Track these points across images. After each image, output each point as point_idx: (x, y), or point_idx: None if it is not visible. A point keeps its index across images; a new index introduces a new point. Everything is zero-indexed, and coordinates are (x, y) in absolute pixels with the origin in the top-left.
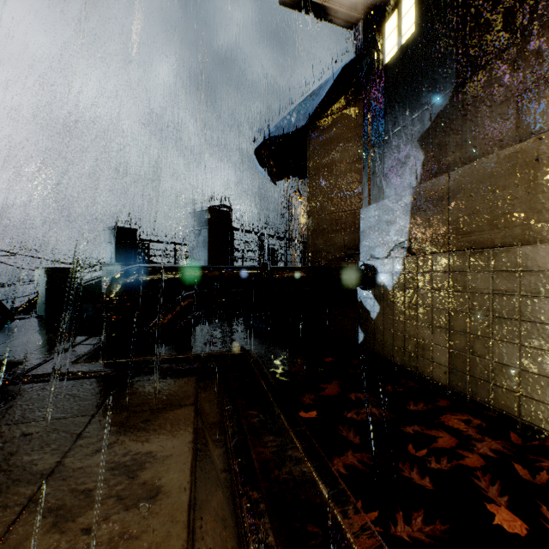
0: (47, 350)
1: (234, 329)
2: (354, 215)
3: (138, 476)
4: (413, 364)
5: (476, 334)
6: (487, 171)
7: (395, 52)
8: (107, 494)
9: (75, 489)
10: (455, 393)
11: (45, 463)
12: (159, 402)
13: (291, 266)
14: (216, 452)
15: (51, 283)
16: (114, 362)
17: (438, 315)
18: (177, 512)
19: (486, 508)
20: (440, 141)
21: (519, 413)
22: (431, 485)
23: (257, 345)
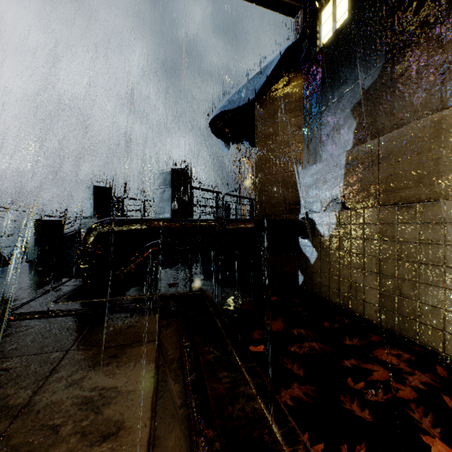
0: (33, 290)
1: (193, 272)
2: (295, 176)
3: (103, 411)
4: (346, 303)
5: (404, 278)
6: (414, 136)
7: (331, 35)
8: (73, 430)
9: (43, 425)
10: (385, 329)
11: (19, 398)
12: (126, 339)
13: (241, 219)
14: (175, 387)
15: (39, 233)
16: (89, 301)
17: (369, 261)
18: (136, 449)
19: (422, 439)
20: (371, 111)
21: (444, 349)
22: (369, 416)
23: (213, 285)
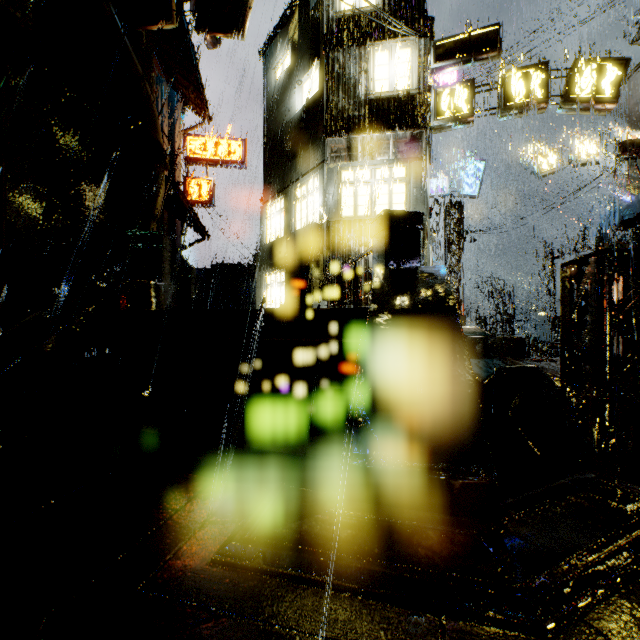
0: None
1: None
2: None
3: None
4: None
5: None
6: None
7: None
8: None
9: None
10: None
11: None
12: None
13: None
14: None
15: None
16: None
17: None
18: None
19: None
20: None
21: None
22: None
23: None
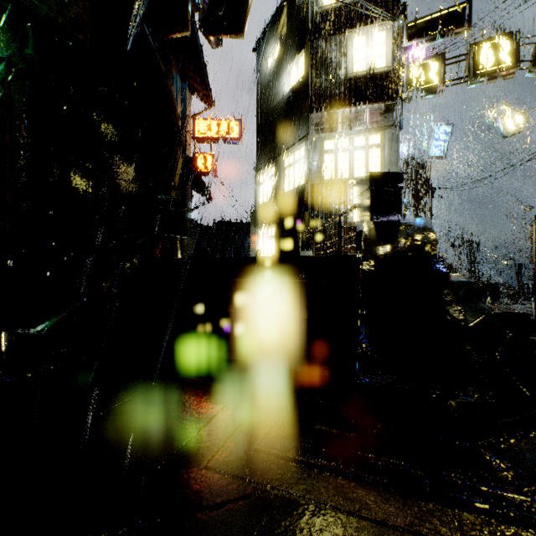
0: None
1: None
2: None
3: None
4: None
5: None
6: None
7: None
8: None
9: None
10: None
11: None
12: None
13: None
14: None
15: None
16: None
17: None
18: None
19: None
20: None
21: None
22: None
23: None
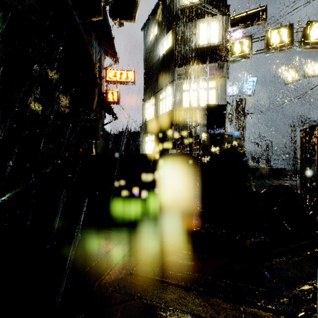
0: None
1: None
2: None
3: None
4: None
5: None
6: None
7: None
8: None
9: None
10: None
11: None
12: None
13: None
14: None
15: None
16: None
17: None
18: None
19: None
20: None
21: None
22: None
23: None
